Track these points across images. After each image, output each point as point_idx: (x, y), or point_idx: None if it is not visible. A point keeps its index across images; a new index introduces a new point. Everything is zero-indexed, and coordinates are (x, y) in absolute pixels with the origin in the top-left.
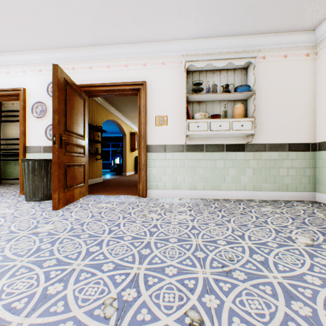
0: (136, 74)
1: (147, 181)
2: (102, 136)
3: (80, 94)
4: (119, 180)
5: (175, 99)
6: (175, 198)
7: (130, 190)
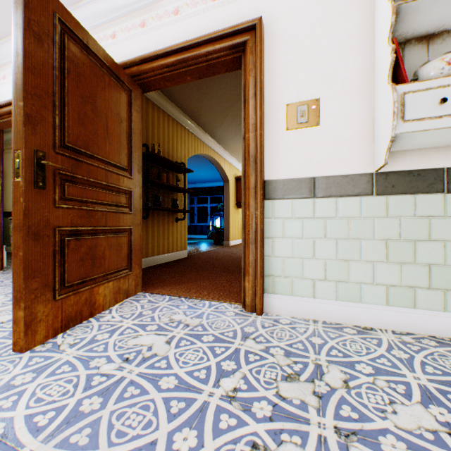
0: (238, 10)
1: (265, 271)
2: (197, 186)
3: (116, 75)
4: (215, 255)
5: (344, 49)
6: (346, 326)
7: (227, 282)
